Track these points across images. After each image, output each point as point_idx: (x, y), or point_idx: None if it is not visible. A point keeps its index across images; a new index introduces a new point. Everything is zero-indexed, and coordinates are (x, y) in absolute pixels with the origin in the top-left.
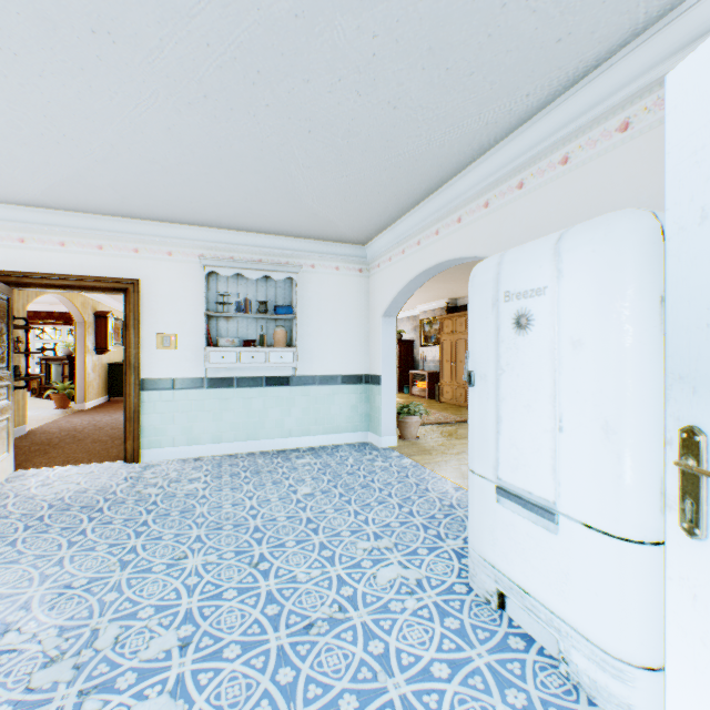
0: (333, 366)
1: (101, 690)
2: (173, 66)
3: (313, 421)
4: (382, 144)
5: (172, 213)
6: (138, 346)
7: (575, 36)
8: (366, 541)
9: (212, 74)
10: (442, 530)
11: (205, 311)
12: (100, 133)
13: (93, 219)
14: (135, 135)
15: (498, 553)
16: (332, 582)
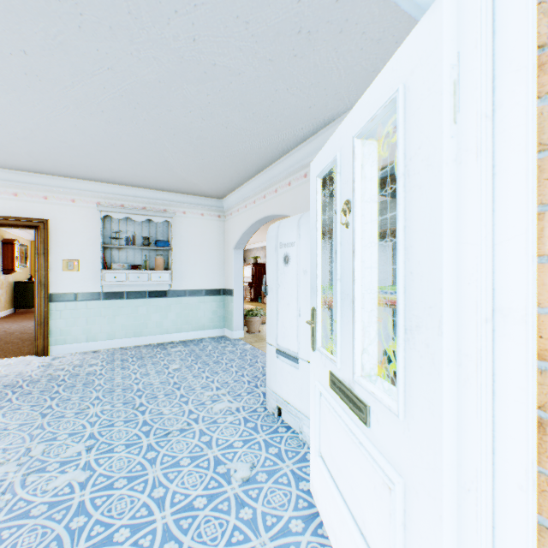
0: (199, 283)
1: (38, 472)
2: (81, 95)
3: (185, 322)
4: (222, 144)
5: (76, 172)
6: (47, 269)
7: (318, 106)
8: (211, 391)
9: (107, 101)
10: (259, 383)
11: (102, 243)
12: (23, 123)
13: (10, 173)
14: (50, 127)
15: (278, 385)
16: (185, 413)
